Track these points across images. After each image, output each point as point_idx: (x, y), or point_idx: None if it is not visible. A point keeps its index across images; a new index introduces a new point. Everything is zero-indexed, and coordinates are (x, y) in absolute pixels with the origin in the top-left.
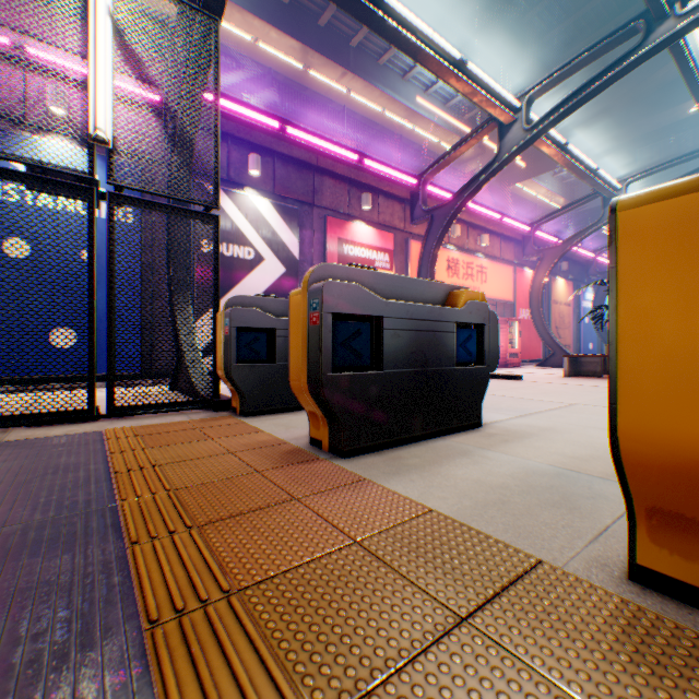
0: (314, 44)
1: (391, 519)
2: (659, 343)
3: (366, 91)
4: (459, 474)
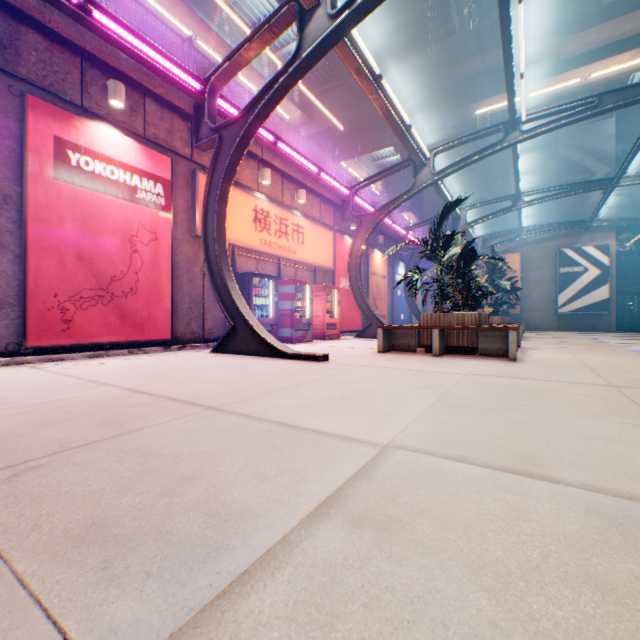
0: None
1: None
2: None
3: (168, 0)
4: None
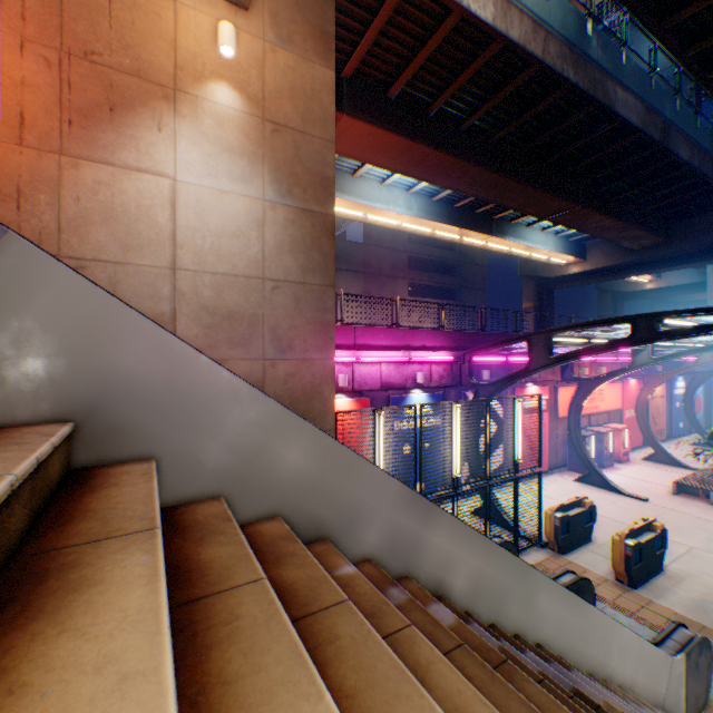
0: (471, 227)
1: (669, 613)
2: None
3: (500, 242)
4: (673, 598)
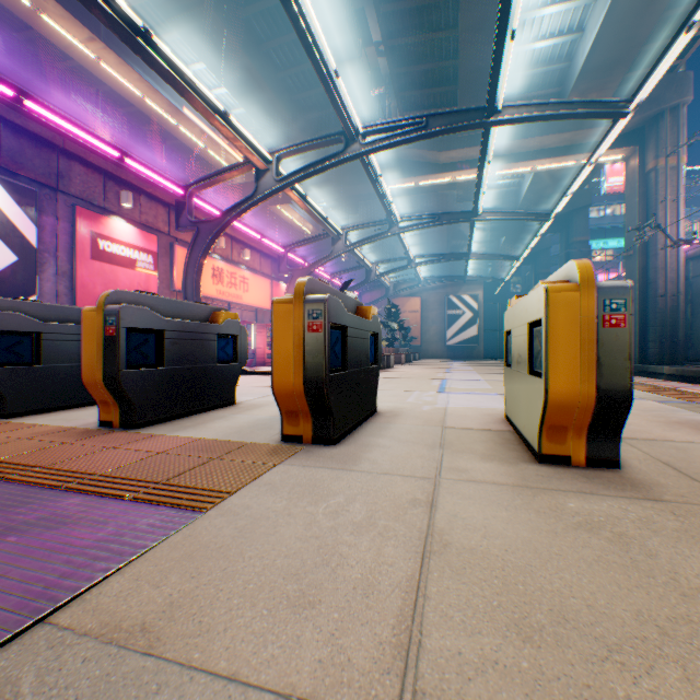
0: None
1: (180, 444)
2: (284, 352)
3: (123, 68)
4: (218, 425)
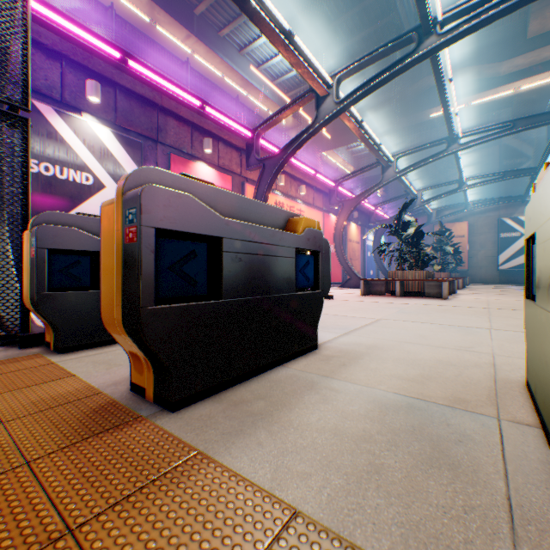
0: (160, 1)
1: None
2: None
3: (209, 56)
4: (313, 422)
